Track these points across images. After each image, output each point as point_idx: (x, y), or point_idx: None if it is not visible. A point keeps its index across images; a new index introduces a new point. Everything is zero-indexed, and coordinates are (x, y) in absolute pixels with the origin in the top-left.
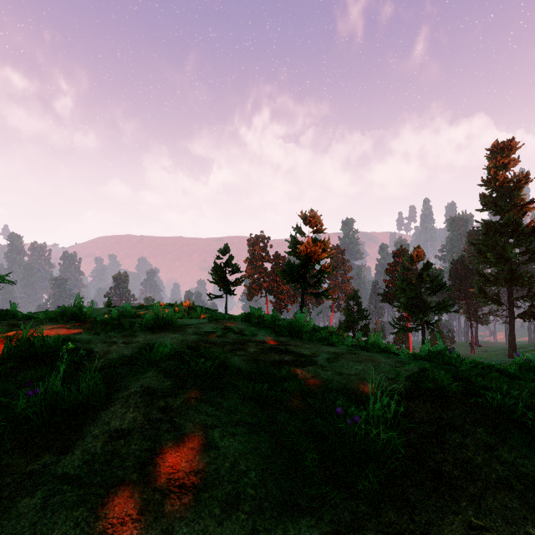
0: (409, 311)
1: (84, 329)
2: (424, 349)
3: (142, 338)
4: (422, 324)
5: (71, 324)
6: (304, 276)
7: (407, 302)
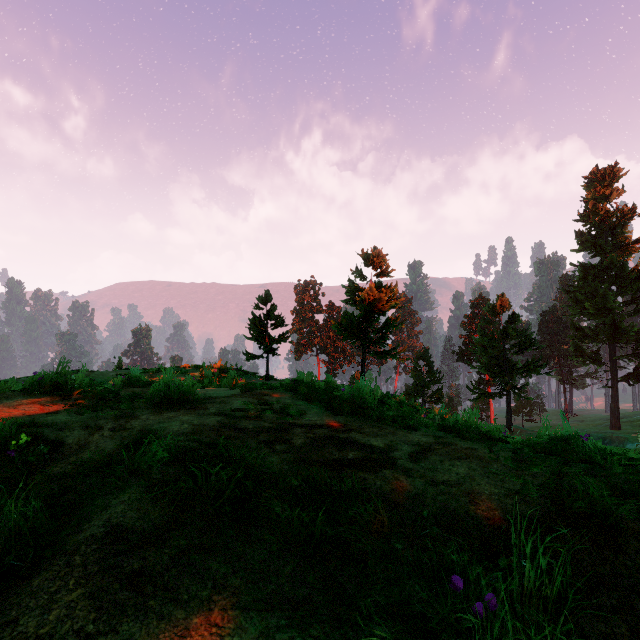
0: (491, 373)
1: (64, 406)
2: (541, 435)
3: (141, 420)
4: (507, 389)
5: (49, 398)
6: (366, 330)
7: (489, 362)
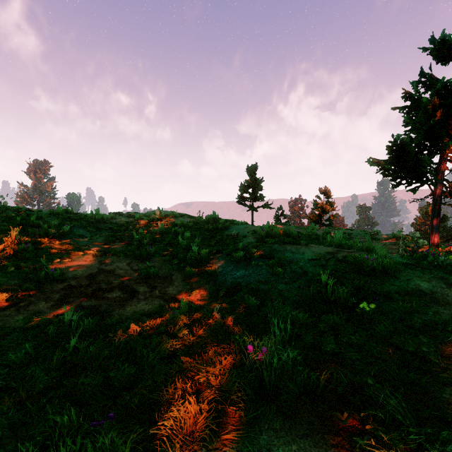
0: None
1: None
2: None
3: None
4: None
5: None
6: (321, 220)
7: None
